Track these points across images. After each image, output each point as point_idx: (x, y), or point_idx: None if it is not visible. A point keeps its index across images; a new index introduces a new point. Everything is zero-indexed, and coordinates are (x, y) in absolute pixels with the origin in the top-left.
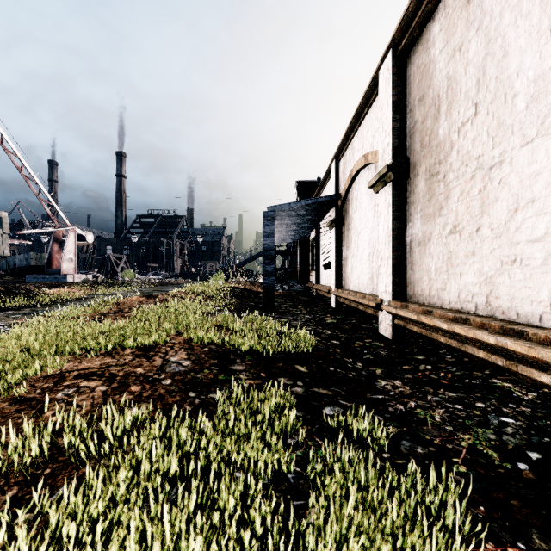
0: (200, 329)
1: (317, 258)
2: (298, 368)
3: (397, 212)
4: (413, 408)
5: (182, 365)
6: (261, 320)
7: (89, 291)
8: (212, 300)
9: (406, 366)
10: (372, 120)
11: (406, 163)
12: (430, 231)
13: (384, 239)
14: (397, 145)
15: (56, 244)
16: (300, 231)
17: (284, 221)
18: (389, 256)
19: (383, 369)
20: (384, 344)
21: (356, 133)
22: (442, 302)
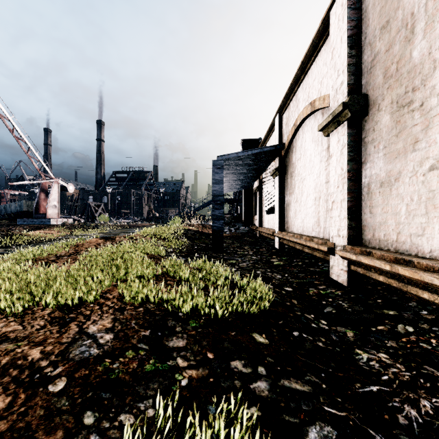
0: (138, 281)
1: (260, 204)
2: (255, 337)
3: (352, 152)
4: (433, 416)
5: (97, 343)
6: (210, 266)
7: (65, 232)
8: (165, 242)
9: (381, 326)
10: (319, 67)
11: (364, 99)
12: (399, 169)
13: (336, 182)
14: (352, 82)
15: (43, 193)
16: (246, 180)
17: (232, 171)
18: (343, 199)
19: (355, 331)
20: (341, 293)
21: (301, 84)
22: (419, 250)
